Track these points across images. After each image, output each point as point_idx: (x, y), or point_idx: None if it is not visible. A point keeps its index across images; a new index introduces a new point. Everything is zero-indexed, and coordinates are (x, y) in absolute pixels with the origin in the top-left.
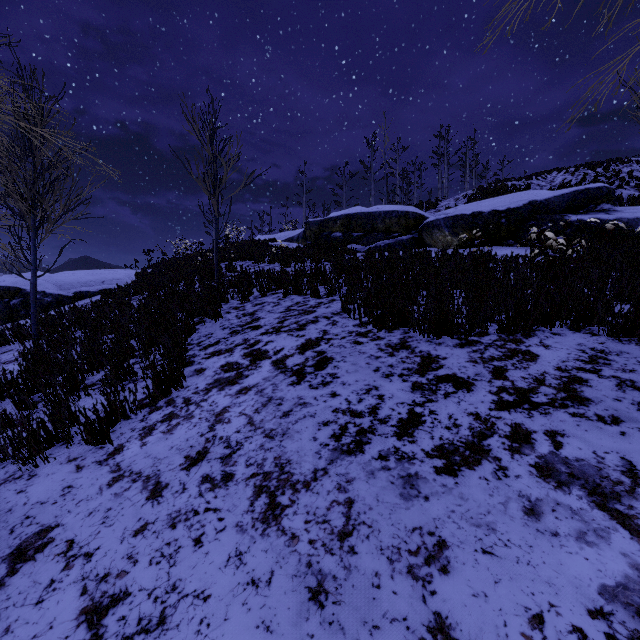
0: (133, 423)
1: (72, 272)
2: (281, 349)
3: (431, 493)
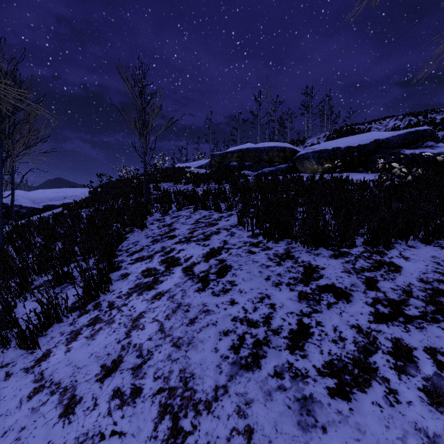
0: (63, 327)
1: (43, 190)
2: (190, 257)
3: (328, 422)
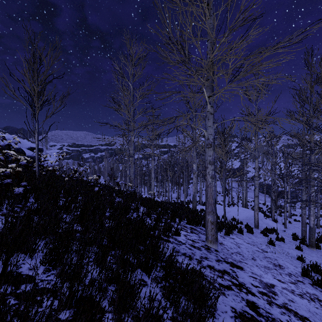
0: None
1: None
2: None
3: None
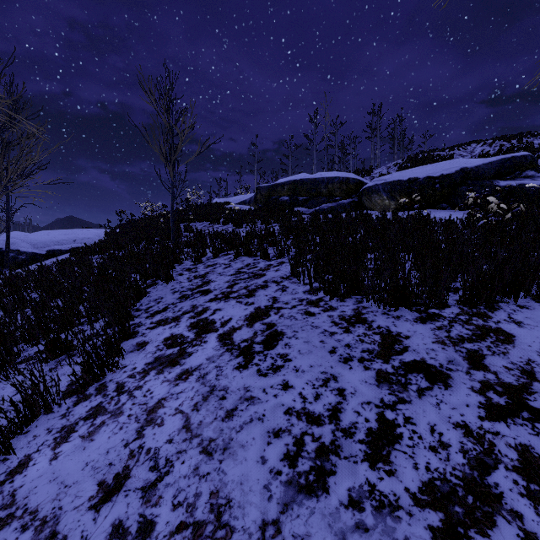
0: (52, 420)
1: (47, 232)
2: (229, 319)
3: None
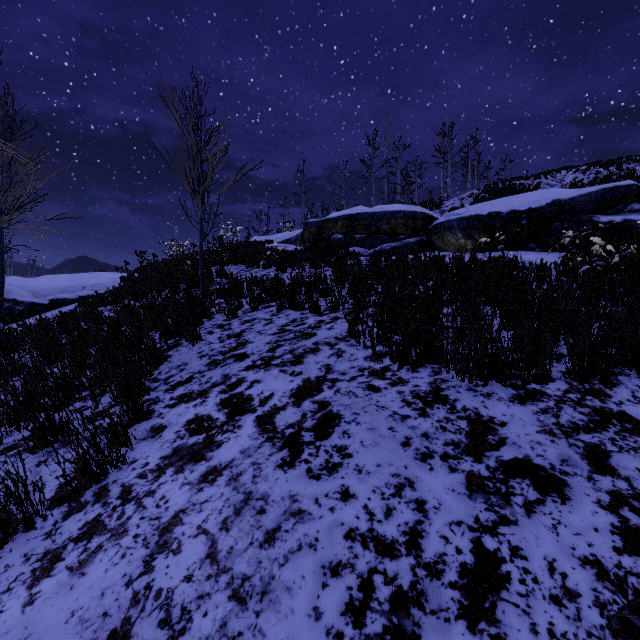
0: (33, 540)
1: (51, 277)
2: (270, 395)
3: None
